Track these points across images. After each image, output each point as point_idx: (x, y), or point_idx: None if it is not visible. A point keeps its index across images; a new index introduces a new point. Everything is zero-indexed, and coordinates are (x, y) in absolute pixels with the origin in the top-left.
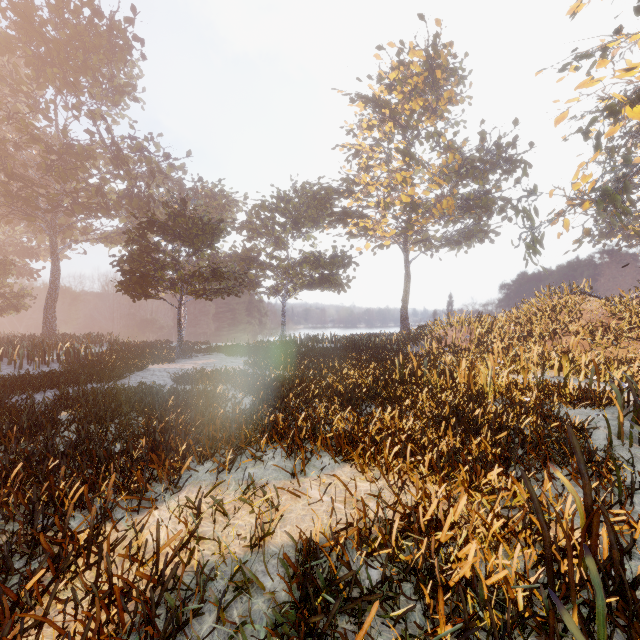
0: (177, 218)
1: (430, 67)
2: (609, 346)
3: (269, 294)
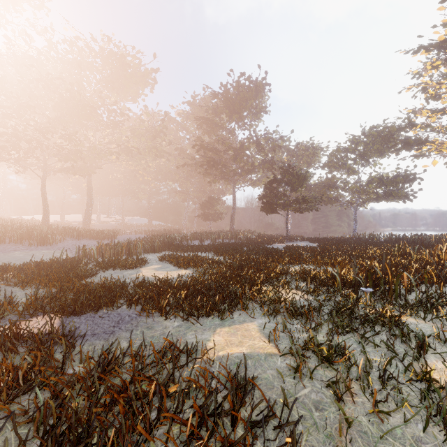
0: (285, 175)
1: None
2: None
3: (344, 206)
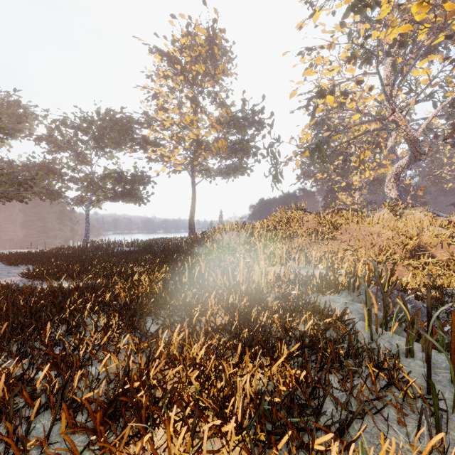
0: None
1: (210, 43)
2: (319, 243)
3: (73, 204)
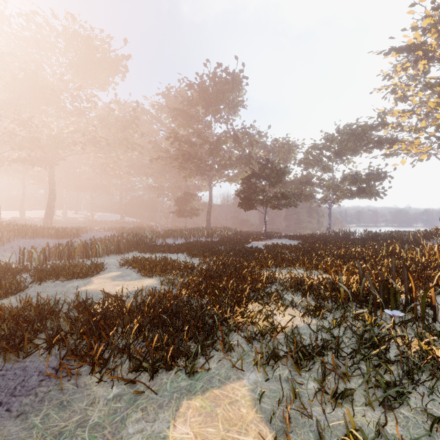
0: (264, 170)
1: None
2: None
3: (319, 203)
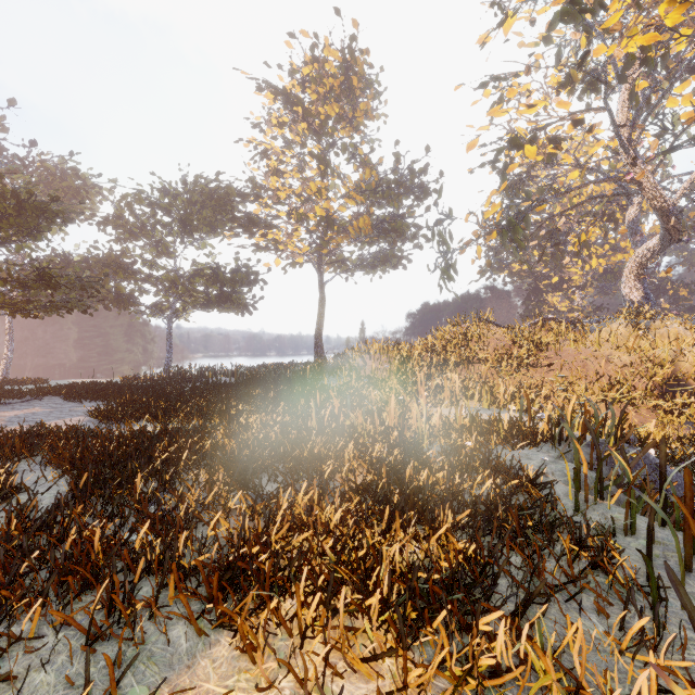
0: None
1: (346, 72)
2: (513, 373)
3: (149, 314)
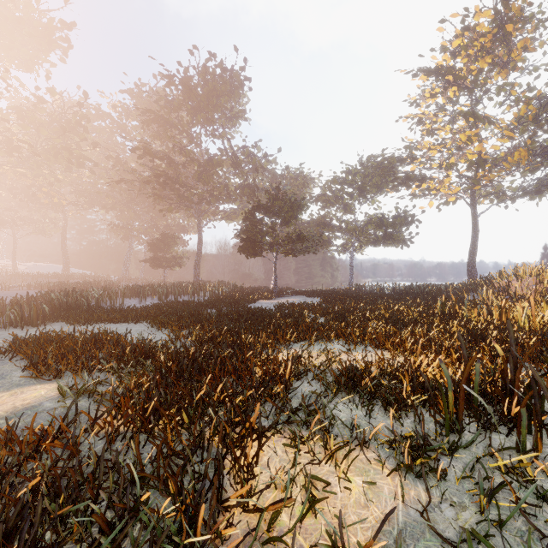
0: (274, 201)
1: (500, 22)
2: None
3: (339, 251)
